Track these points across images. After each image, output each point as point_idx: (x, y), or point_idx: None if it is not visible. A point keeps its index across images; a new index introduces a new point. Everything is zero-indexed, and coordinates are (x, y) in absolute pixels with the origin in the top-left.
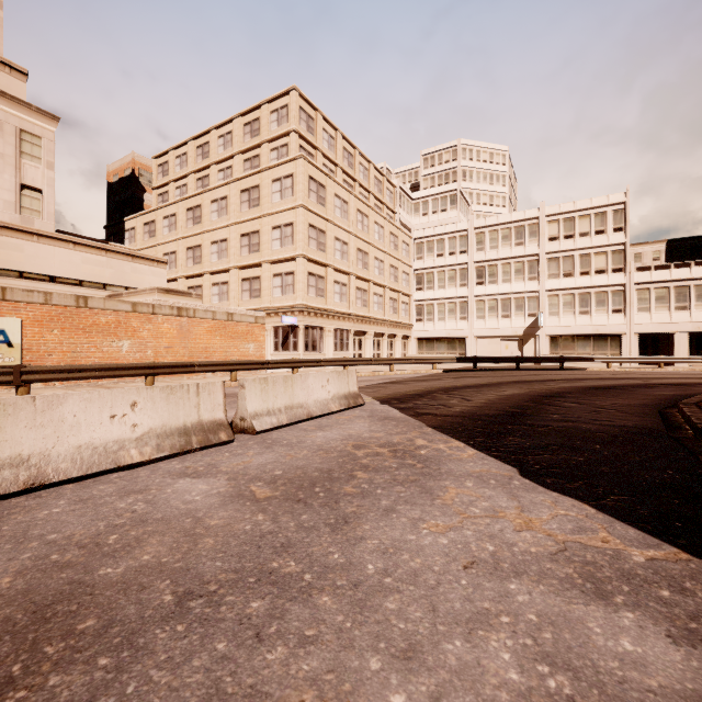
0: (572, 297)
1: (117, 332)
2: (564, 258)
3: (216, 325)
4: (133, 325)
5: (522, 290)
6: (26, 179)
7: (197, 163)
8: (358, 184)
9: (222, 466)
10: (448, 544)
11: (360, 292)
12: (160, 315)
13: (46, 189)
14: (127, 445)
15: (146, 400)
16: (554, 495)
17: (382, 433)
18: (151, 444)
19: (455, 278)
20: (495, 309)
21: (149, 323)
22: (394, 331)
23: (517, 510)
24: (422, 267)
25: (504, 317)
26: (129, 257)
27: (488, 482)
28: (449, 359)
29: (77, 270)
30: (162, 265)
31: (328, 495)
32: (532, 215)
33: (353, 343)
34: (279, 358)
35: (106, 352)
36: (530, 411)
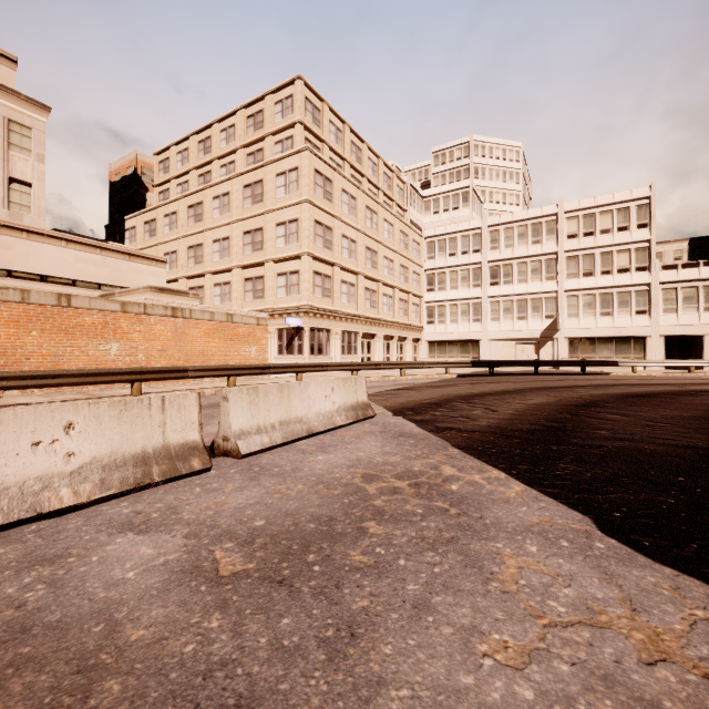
0: (592, 298)
1: (105, 334)
2: (584, 256)
3: (215, 326)
4: (122, 326)
5: (539, 290)
6: (15, 172)
7: (199, 159)
8: (366, 180)
9: (184, 511)
10: (535, 703)
11: (369, 292)
12: (153, 315)
13: (37, 183)
14: (56, 483)
15: (88, 420)
16: (668, 572)
17: (398, 457)
18: (93, 479)
19: (468, 278)
20: (510, 311)
21: (140, 324)
22: (404, 334)
23: (624, 608)
24: (434, 267)
25: (519, 319)
26: (126, 255)
27: (558, 543)
28: (463, 363)
29: (70, 269)
30: (161, 265)
31: (326, 569)
32: (550, 211)
33: (362, 347)
34: (283, 362)
35: (92, 356)
36: (571, 426)
